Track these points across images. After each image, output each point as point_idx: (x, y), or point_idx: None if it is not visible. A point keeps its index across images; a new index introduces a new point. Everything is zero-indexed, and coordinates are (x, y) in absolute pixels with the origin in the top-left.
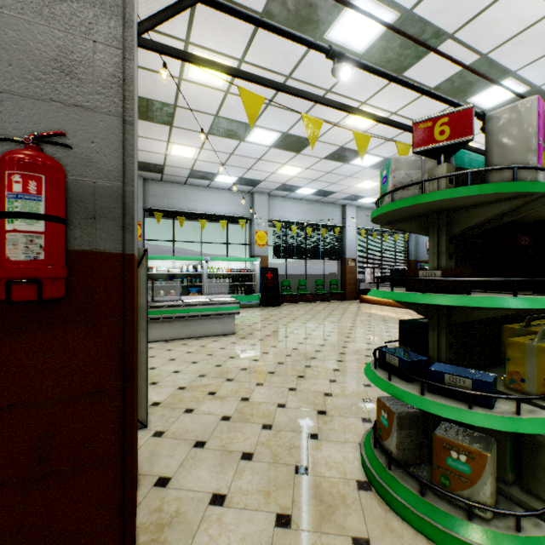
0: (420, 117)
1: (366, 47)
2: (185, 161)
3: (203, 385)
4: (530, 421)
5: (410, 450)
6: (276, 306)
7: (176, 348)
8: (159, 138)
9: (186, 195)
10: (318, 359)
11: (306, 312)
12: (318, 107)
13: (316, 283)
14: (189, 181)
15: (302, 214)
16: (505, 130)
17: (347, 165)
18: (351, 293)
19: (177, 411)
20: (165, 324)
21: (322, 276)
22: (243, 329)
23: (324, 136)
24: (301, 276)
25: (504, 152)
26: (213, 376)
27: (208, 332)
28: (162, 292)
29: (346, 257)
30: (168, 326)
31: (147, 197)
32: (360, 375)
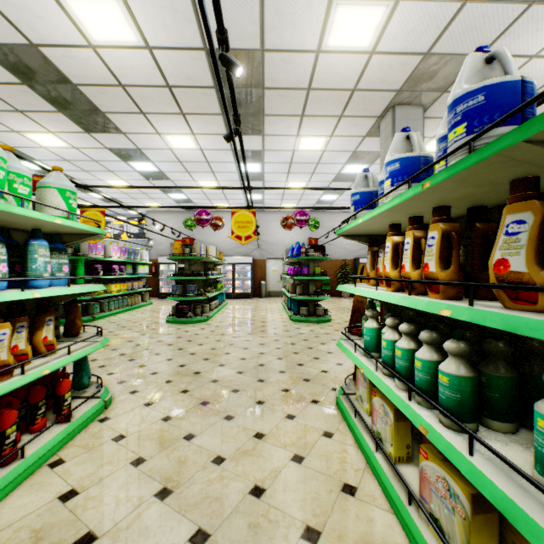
0: None
1: (37, 169)
2: None
3: None
4: (86, 298)
5: (63, 314)
6: None
7: None
8: None
9: None
10: None
11: None
12: None
13: None
14: None
15: None
16: (84, 245)
17: None
18: None
19: None
20: None
21: None
22: None
23: None
24: None
25: (83, 250)
26: None
27: None
28: None
29: None
30: None
31: None
32: None
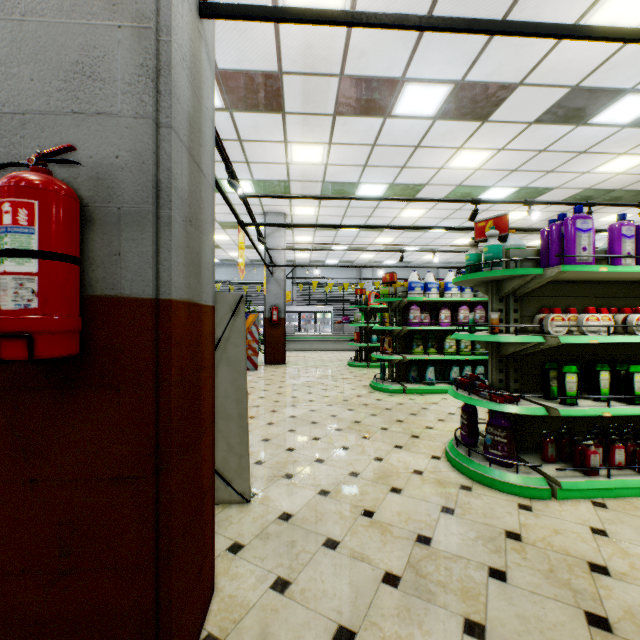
0: None
1: None
2: None
3: None
4: None
5: None
6: None
7: None
8: None
9: None
10: None
11: None
12: None
13: None
14: None
15: None
16: None
17: None
18: None
19: None
20: None
21: None
22: None
23: None
24: None
25: None
26: None
27: None
28: None
29: None
30: None
31: None
32: None
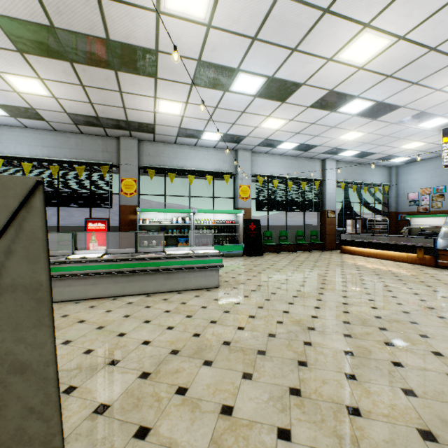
0: (434, 40)
1: None
2: (172, 118)
3: (172, 371)
4: None
5: None
6: (258, 255)
7: (155, 305)
8: (146, 93)
9: (176, 153)
10: (319, 331)
11: (289, 263)
12: (311, 38)
13: (296, 234)
14: (178, 140)
15: (283, 168)
16: None
17: (334, 114)
18: (330, 243)
19: (124, 433)
20: (147, 276)
21: (299, 227)
22: (227, 282)
23: (313, 78)
24: (279, 227)
25: None
26: (187, 355)
27: (190, 285)
28: (154, 242)
29: (325, 209)
30: (150, 279)
31: (142, 156)
32: (388, 368)
